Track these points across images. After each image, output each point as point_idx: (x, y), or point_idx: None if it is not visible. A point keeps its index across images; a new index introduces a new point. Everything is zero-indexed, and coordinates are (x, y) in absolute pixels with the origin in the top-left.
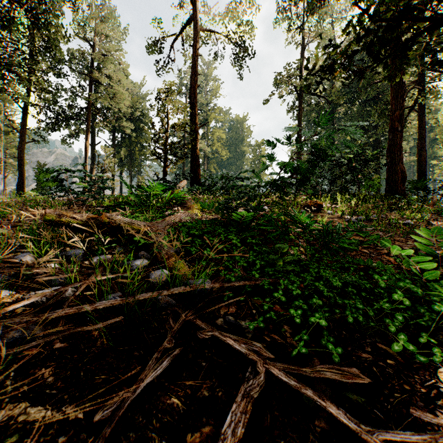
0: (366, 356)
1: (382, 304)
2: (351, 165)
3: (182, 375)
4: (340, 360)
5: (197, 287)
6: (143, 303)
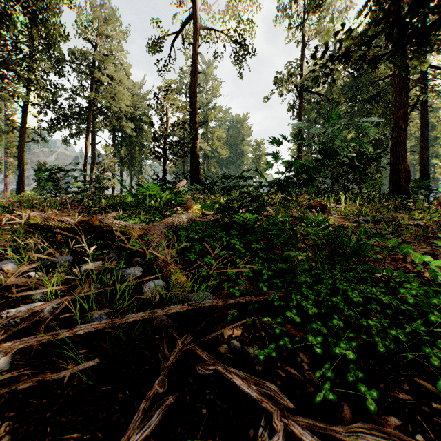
0: (404, 398)
1: (416, 328)
2: (354, 163)
3: (177, 429)
4: (376, 408)
5: (196, 305)
6: (134, 323)
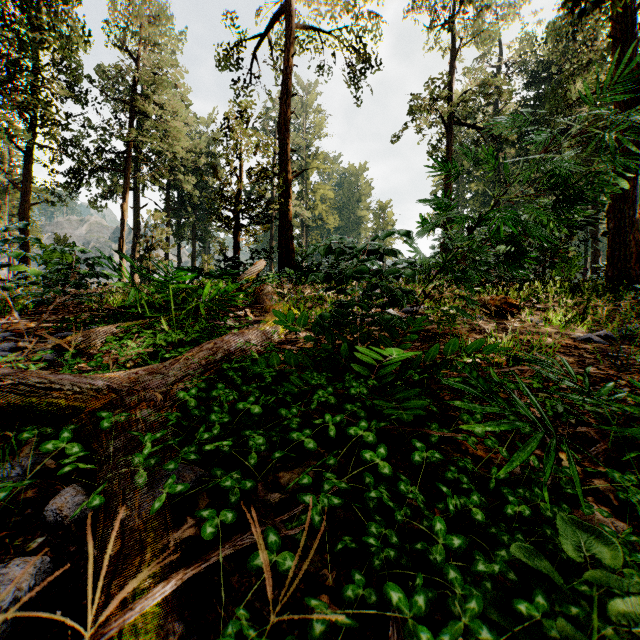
0: None
1: None
2: None
3: None
4: None
5: None
6: None
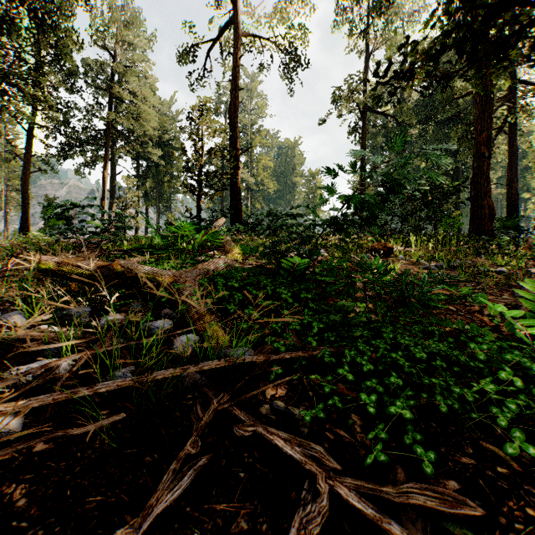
0: (467, 462)
1: (484, 386)
2: (427, 199)
3: (211, 494)
4: (433, 471)
5: (235, 361)
6: (163, 382)
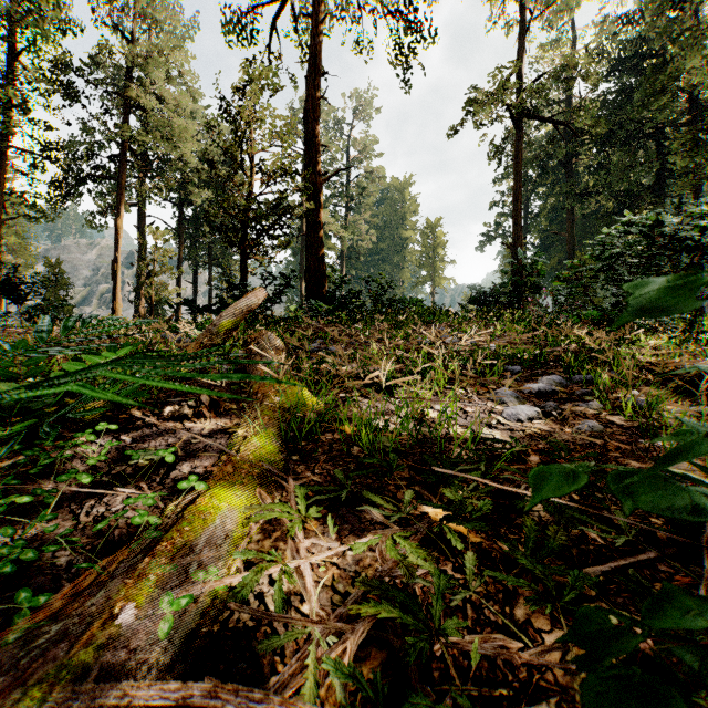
0: None
1: None
2: (707, 245)
3: None
4: None
5: None
6: None
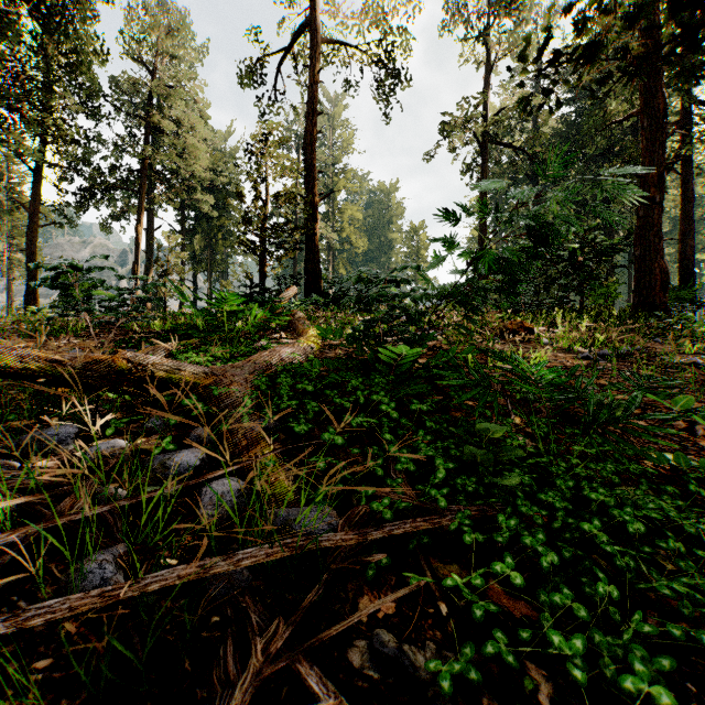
0: None
1: None
2: (575, 260)
3: None
4: None
5: (301, 547)
6: None
